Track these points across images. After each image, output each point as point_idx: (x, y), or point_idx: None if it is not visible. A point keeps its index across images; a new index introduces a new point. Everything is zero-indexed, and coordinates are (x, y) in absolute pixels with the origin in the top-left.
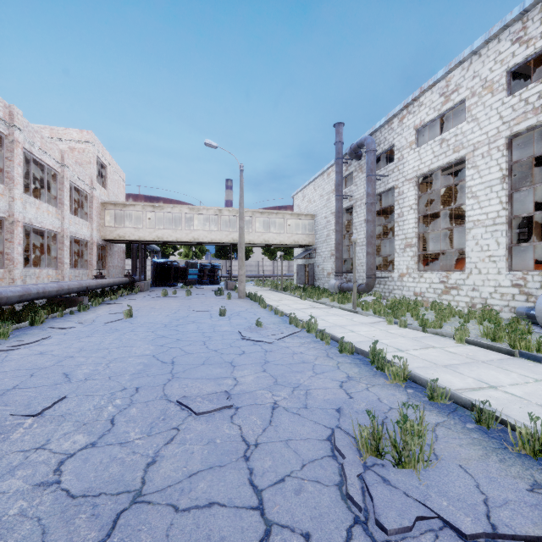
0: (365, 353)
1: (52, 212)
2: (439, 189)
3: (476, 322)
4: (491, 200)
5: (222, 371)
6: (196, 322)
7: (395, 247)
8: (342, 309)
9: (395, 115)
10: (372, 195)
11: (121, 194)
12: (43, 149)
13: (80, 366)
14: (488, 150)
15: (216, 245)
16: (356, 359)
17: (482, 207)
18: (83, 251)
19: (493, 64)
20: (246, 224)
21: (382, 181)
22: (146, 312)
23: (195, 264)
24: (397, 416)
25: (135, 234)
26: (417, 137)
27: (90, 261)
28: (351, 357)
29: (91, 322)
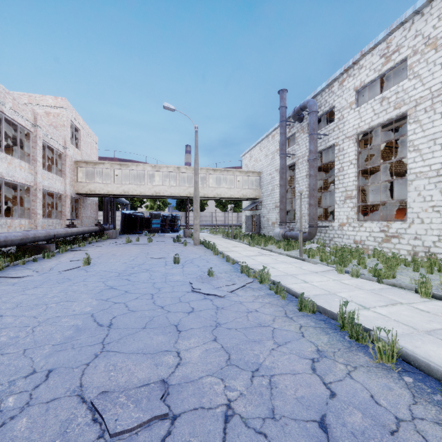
0: (329, 313)
1: (25, 167)
2: (379, 144)
3: (424, 270)
4: (435, 152)
5: (164, 340)
6: (150, 270)
7: (336, 199)
8: (289, 256)
9: (336, 79)
10: (314, 152)
11: (94, 154)
12: (15, 110)
13: (0, 330)
14: (431, 104)
15: (175, 198)
16: (319, 321)
17: (425, 160)
18: (57, 203)
19: (437, 21)
20: (201, 181)
21: (323, 140)
22: (106, 259)
23: (158, 215)
24: (416, 441)
25: (104, 188)
26: (357, 98)
27: (63, 212)
28: (313, 318)
29: (48, 270)
